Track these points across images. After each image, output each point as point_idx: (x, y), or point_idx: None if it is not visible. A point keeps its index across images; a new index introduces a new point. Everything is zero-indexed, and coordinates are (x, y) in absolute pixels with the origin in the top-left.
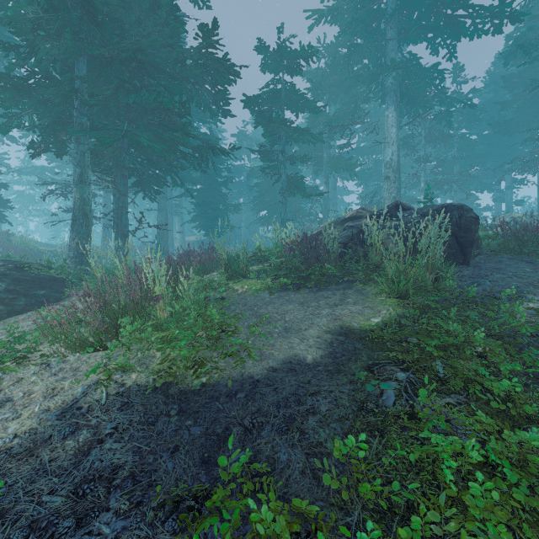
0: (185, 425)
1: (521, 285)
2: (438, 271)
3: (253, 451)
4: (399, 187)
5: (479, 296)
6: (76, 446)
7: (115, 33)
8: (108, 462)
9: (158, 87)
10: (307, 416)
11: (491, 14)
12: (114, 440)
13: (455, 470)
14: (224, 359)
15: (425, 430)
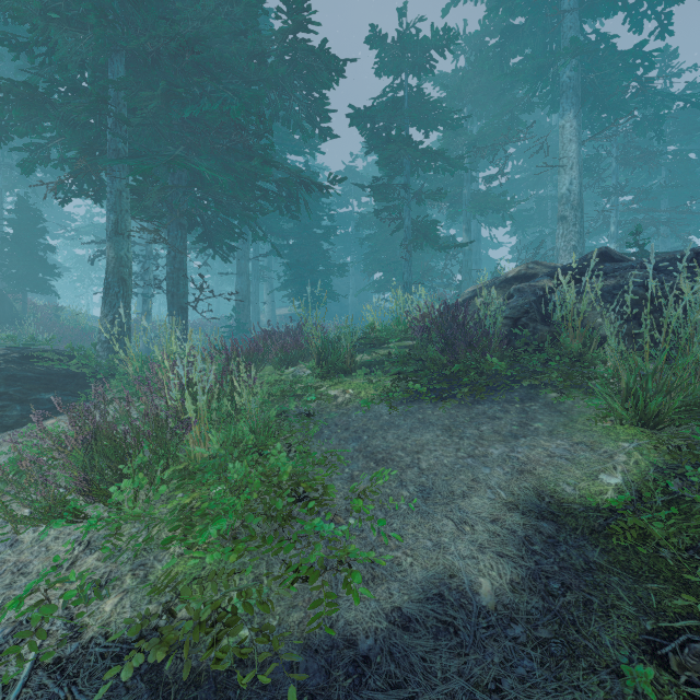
0: None
1: None
2: None
3: None
4: (582, 231)
5: None
6: None
7: (164, 17)
8: None
9: (225, 92)
10: None
11: None
12: None
13: None
14: (291, 587)
15: None
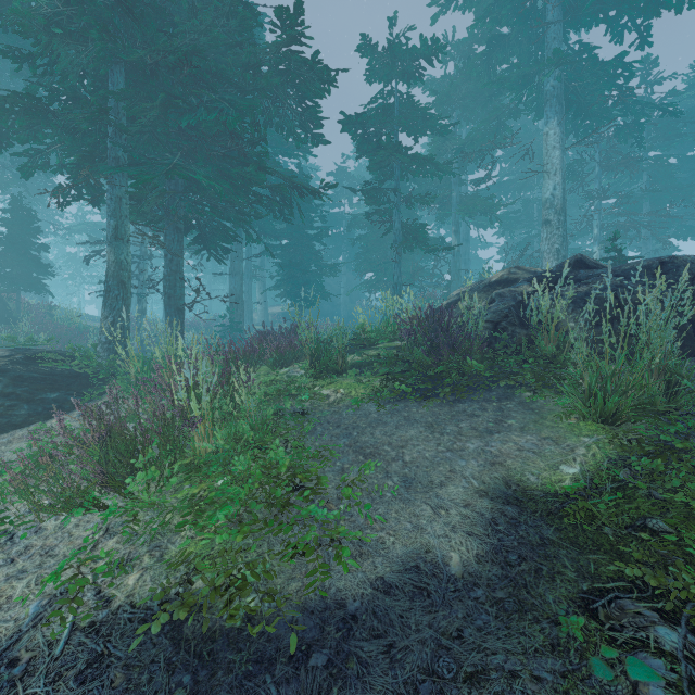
0: None
1: None
2: (677, 377)
3: None
4: (565, 235)
5: None
6: None
7: (162, 30)
8: None
9: (221, 102)
10: None
11: None
12: None
13: None
14: (291, 560)
15: None
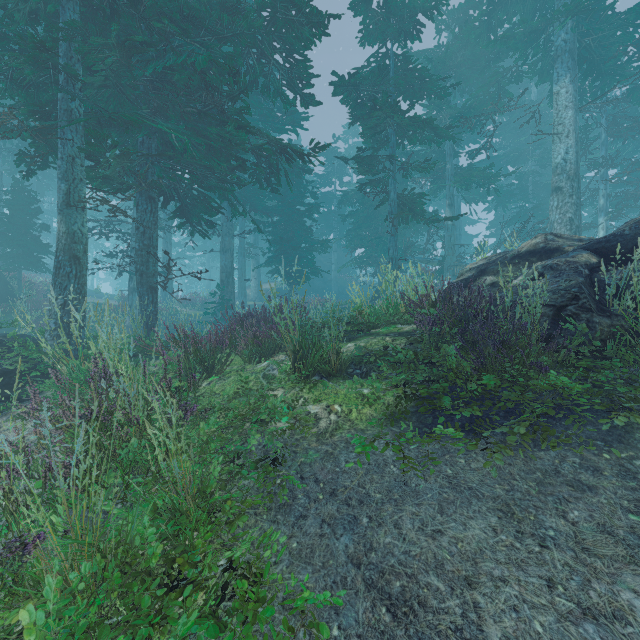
0: None
1: None
2: None
3: None
4: (578, 203)
5: None
6: None
7: None
8: None
9: (192, 44)
10: None
11: None
12: None
13: None
14: None
15: None
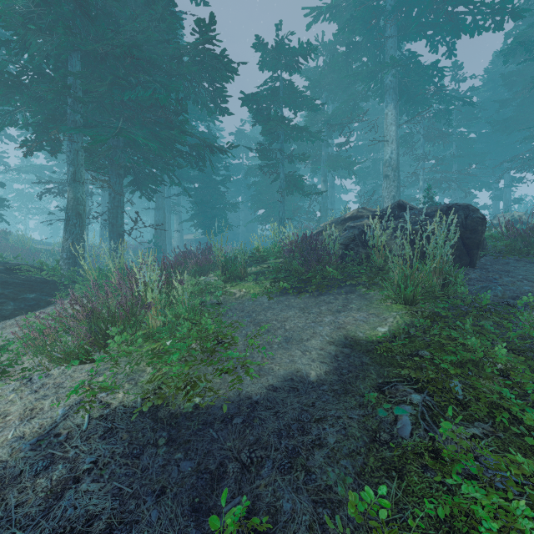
0: (174, 459)
1: (533, 290)
2: (447, 276)
3: (252, 497)
4: (398, 185)
5: (491, 302)
6: (48, 486)
7: (110, 28)
8: (82, 510)
9: (154, 83)
10: (313, 449)
11: (492, 11)
12: (92, 478)
13: (496, 533)
14: (219, 376)
15: (453, 475)
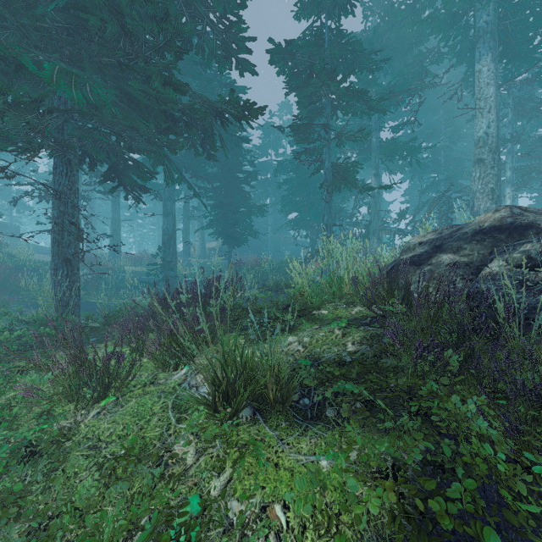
0: None
1: None
2: None
3: None
4: (499, 174)
5: None
6: None
7: None
8: None
9: None
10: None
11: None
12: None
13: None
14: None
15: None
